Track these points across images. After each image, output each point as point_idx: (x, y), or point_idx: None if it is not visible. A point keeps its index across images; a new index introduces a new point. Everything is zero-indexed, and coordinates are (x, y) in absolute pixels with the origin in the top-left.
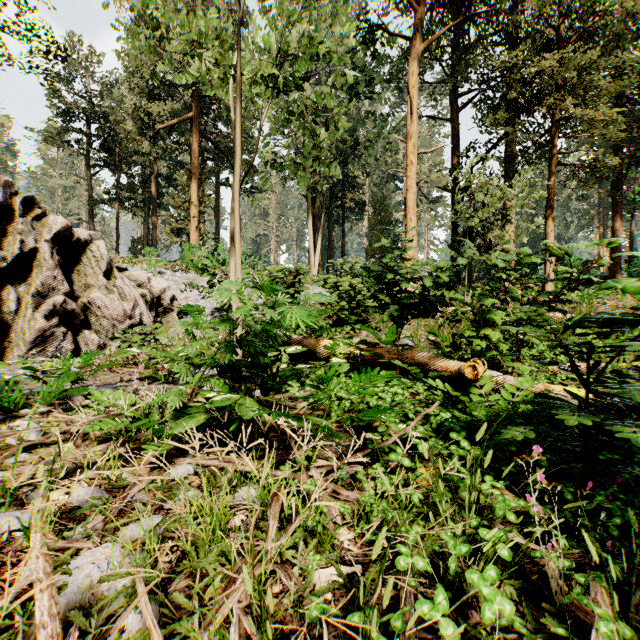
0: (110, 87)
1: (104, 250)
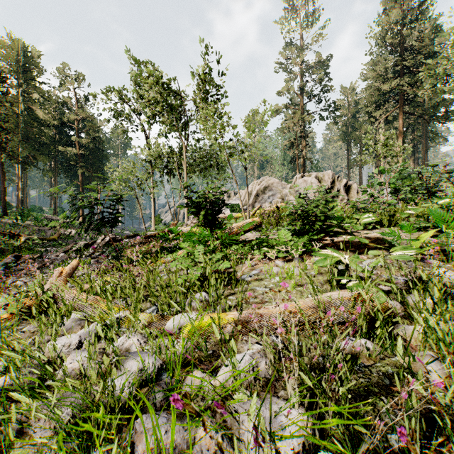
0: (357, 101)
1: (356, 186)
